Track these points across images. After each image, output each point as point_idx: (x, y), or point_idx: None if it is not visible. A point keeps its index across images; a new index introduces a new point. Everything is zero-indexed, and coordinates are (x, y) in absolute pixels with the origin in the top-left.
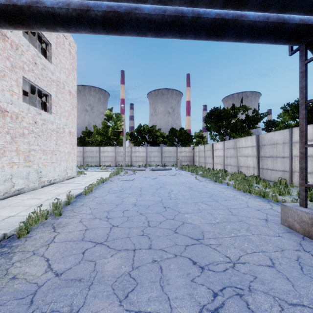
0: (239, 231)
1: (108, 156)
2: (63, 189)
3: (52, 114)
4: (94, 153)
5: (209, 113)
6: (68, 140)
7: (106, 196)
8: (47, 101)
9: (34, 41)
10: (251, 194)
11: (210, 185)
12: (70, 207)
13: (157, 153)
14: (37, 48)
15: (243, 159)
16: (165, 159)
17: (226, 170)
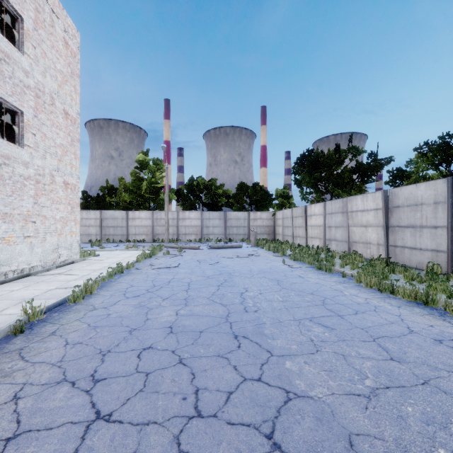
0: (450, 433)
1: (141, 225)
2: (38, 287)
3: (25, 148)
4: (118, 221)
5: (300, 158)
6: (63, 197)
7: (117, 305)
8: (16, 124)
9: (0, 21)
10: (396, 297)
11: (313, 277)
12: (19, 341)
13: (218, 221)
14: (7, 34)
15: (359, 231)
16: (230, 231)
17: (328, 249)
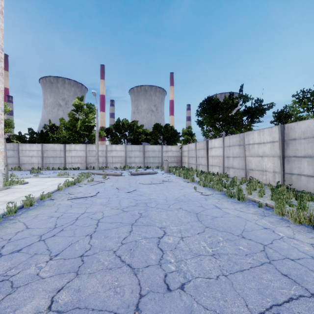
0: None
1: (76, 156)
2: None
3: None
4: (57, 152)
5: (203, 102)
6: None
7: None
8: None
9: None
10: None
11: (229, 207)
12: None
13: (138, 152)
14: None
15: (255, 160)
16: (148, 160)
17: (227, 175)
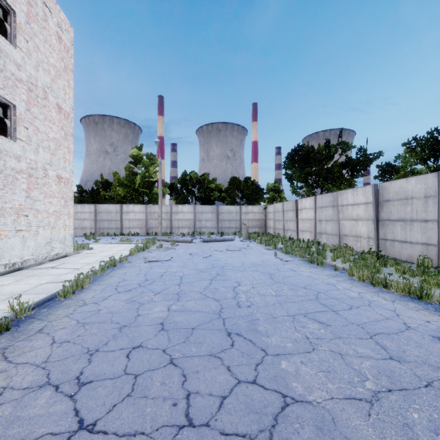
0: None
1: (135, 219)
2: (29, 281)
3: (17, 142)
4: (112, 214)
5: (291, 153)
6: (56, 191)
7: (108, 300)
8: (8, 117)
9: None
10: (389, 291)
11: (305, 270)
12: (4, 339)
13: (210, 214)
14: (0, 29)
15: (349, 224)
16: (222, 224)
17: (319, 242)
